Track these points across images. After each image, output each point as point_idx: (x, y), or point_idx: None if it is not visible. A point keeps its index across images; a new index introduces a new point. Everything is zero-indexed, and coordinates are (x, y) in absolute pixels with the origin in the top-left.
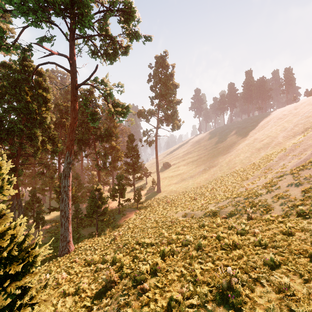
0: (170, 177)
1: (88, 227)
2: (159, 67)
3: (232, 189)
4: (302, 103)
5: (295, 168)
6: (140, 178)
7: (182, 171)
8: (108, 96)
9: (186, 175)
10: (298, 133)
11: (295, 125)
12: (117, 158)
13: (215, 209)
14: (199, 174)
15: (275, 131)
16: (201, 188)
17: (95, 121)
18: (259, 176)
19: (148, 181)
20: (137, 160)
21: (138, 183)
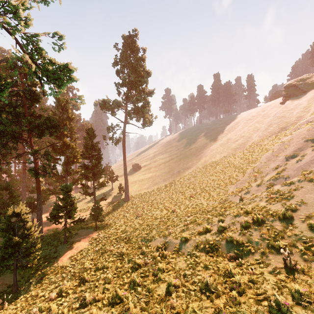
0: (140, 181)
1: (7, 273)
2: (127, 49)
3: (217, 196)
4: (268, 106)
5: (309, 172)
6: (103, 185)
7: (153, 173)
8: (34, 52)
9: (159, 179)
10: (274, 133)
11: (269, 125)
12: (72, 160)
13: (213, 239)
14: (173, 177)
15: (248, 131)
16: (177, 195)
17: (2, 90)
18: (248, 180)
19: (115, 186)
20: (98, 161)
21: (102, 189)
